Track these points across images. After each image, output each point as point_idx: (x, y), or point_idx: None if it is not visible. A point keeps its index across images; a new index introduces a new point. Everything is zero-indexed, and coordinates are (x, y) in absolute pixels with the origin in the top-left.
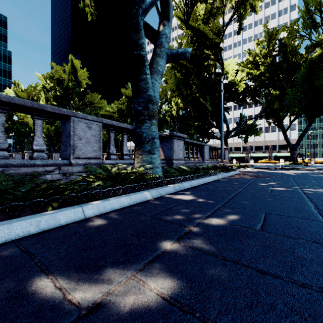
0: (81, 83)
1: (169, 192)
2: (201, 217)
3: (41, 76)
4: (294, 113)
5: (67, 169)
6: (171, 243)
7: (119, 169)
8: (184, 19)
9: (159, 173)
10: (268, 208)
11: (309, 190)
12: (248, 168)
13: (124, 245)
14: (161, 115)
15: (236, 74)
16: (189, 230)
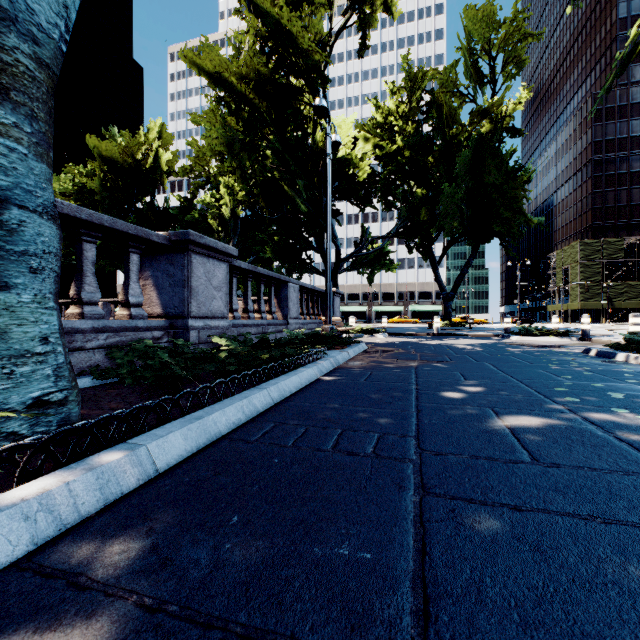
0: None
1: None
2: None
3: None
4: (452, 232)
5: None
6: None
7: None
8: None
9: (44, 387)
10: None
11: (605, 418)
12: (380, 335)
13: None
14: (196, 215)
15: (355, 146)
16: None
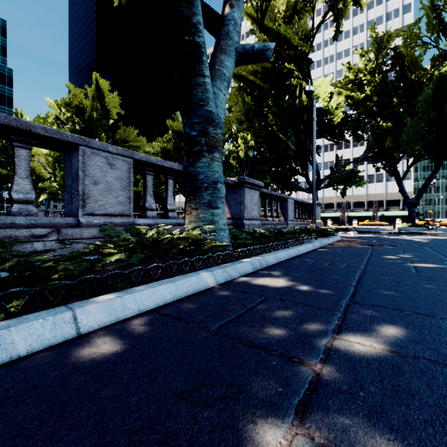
0: (110, 113)
1: (245, 272)
2: (324, 331)
3: (53, 103)
4: (415, 154)
5: (72, 233)
6: (285, 431)
7: (160, 233)
8: (257, 17)
9: (225, 240)
10: (444, 307)
11: None
12: (351, 232)
13: (154, 445)
14: (223, 158)
15: (331, 99)
16: (313, 375)
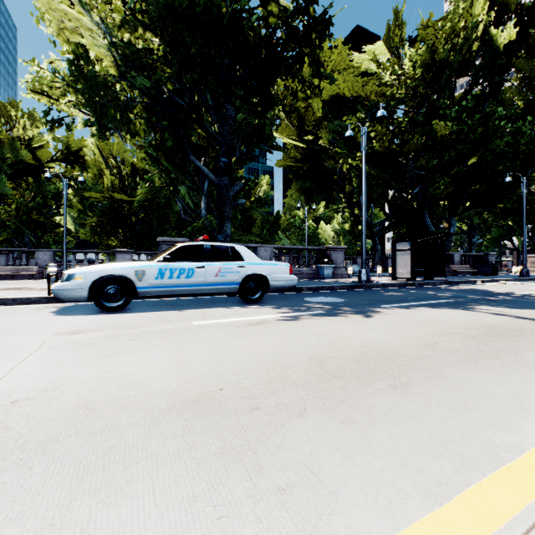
0: None
1: None
2: None
3: None
4: None
5: None
6: None
7: None
8: None
9: None
10: None
11: None
12: None
13: None
14: None
15: None
16: None
